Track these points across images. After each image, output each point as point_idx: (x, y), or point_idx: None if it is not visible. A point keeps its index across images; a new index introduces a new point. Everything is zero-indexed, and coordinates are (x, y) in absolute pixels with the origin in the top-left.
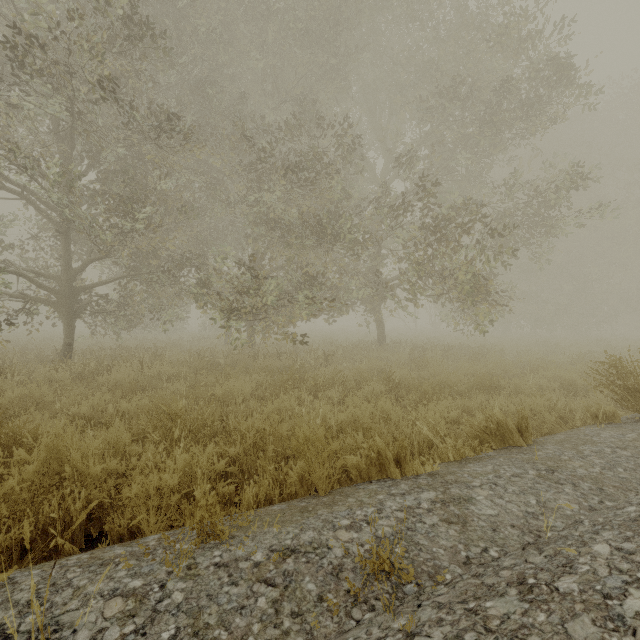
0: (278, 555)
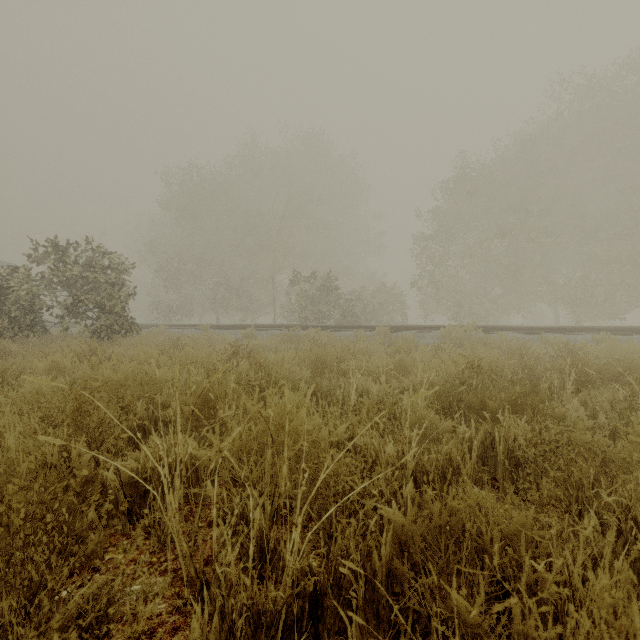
0: None
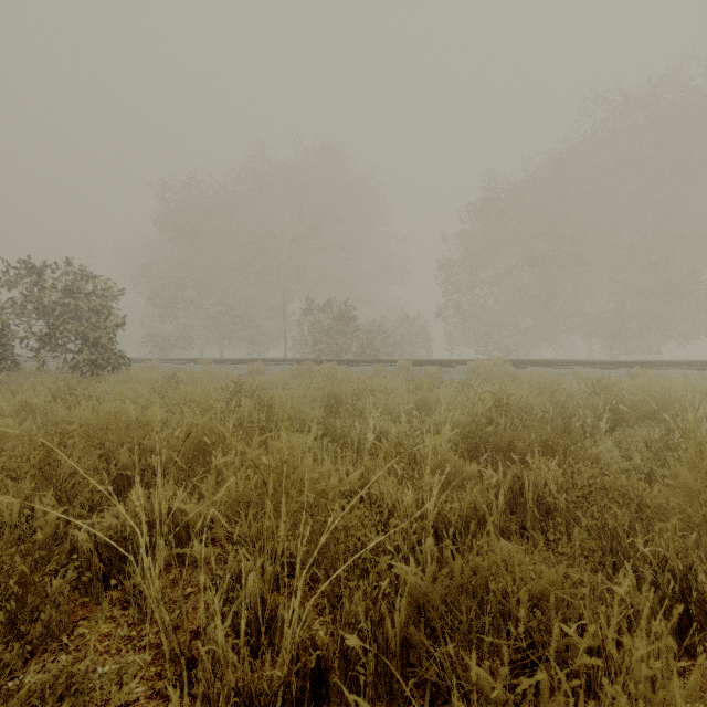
0: None
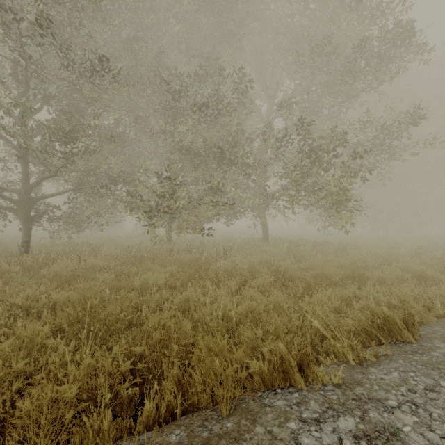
0: None
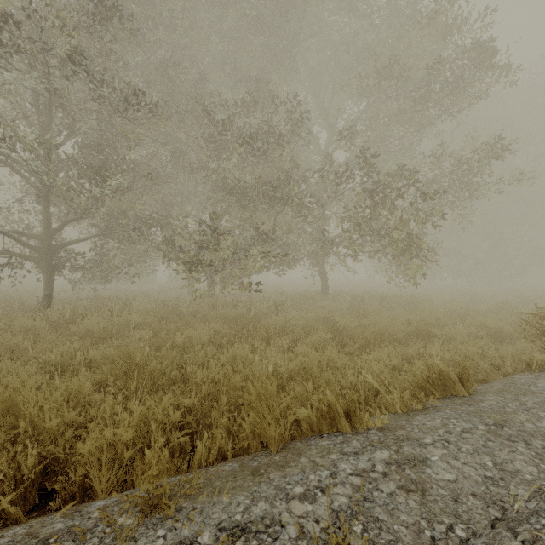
0: (227, 536)
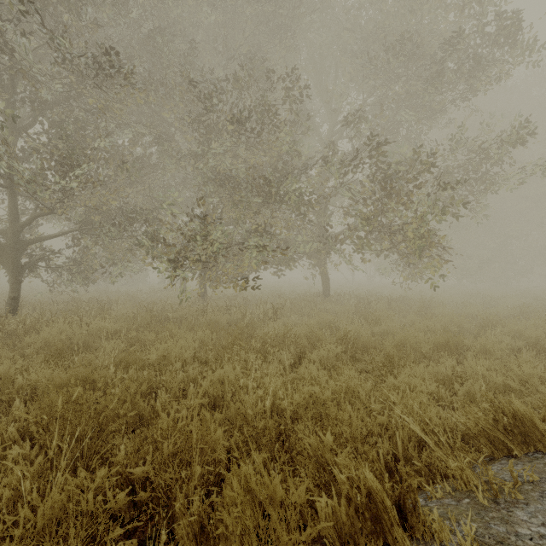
0: None
